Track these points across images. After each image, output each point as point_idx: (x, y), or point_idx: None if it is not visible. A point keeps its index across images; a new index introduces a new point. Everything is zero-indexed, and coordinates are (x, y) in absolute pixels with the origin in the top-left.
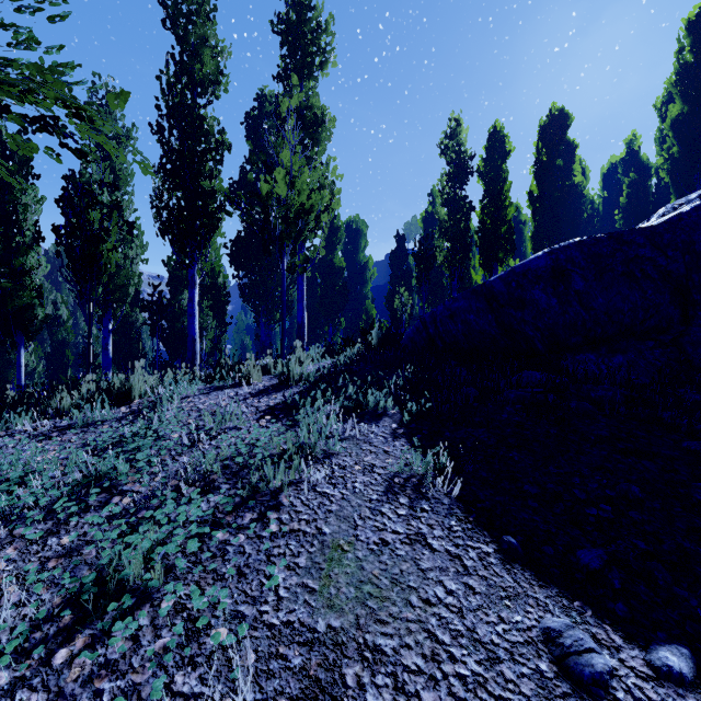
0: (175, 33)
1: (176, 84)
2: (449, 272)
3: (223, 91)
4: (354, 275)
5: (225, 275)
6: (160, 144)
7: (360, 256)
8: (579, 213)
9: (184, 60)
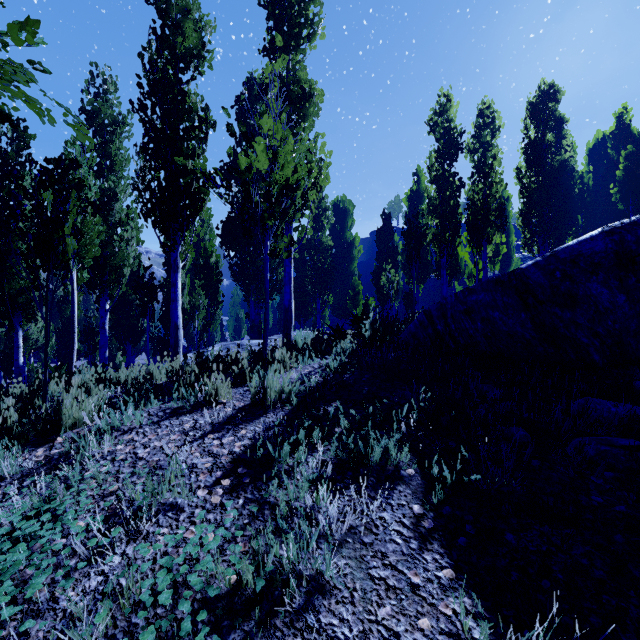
0: (157, 6)
1: (160, 62)
2: (438, 249)
3: (208, 67)
4: (341, 252)
5: (217, 255)
6: (142, 122)
7: (347, 234)
8: (570, 187)
9: (166, 34)
